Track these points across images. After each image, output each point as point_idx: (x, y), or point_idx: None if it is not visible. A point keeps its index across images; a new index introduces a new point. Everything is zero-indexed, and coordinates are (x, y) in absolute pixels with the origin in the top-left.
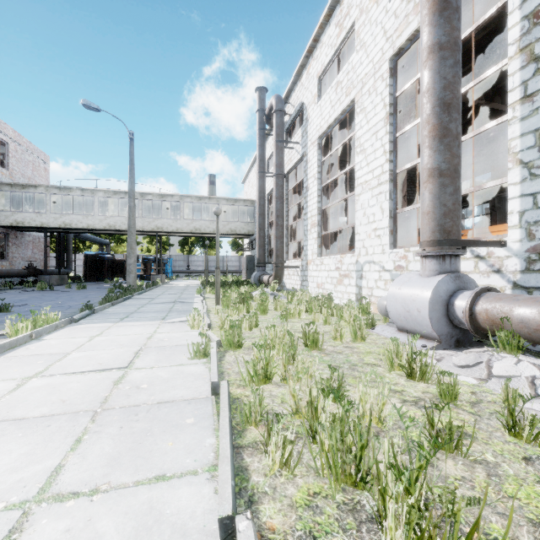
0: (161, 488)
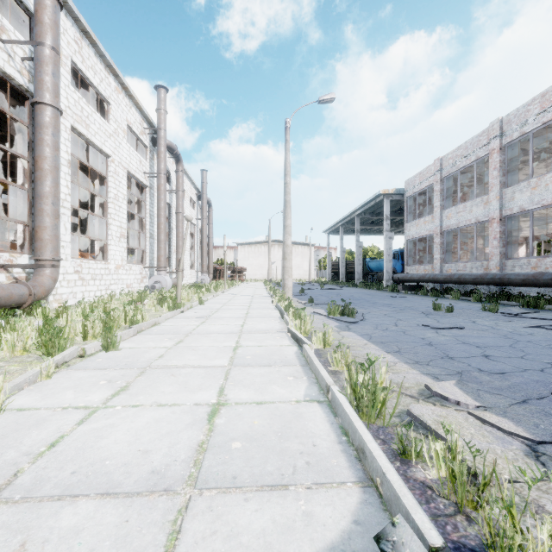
0: (172, 325)
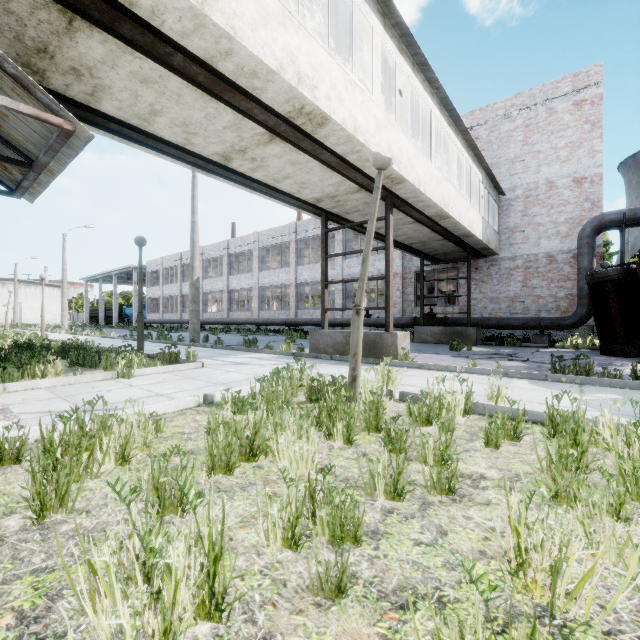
0: None
